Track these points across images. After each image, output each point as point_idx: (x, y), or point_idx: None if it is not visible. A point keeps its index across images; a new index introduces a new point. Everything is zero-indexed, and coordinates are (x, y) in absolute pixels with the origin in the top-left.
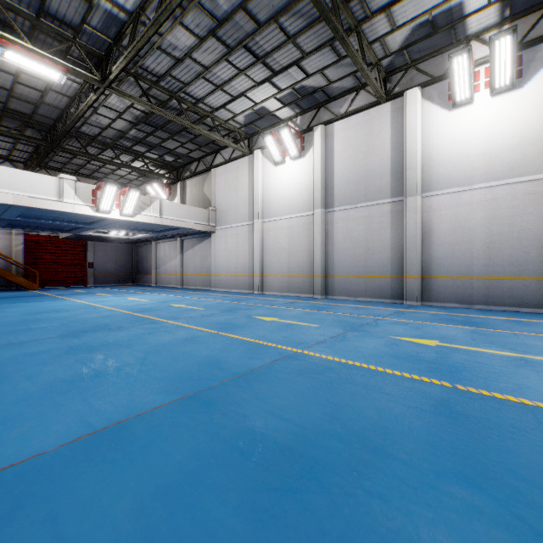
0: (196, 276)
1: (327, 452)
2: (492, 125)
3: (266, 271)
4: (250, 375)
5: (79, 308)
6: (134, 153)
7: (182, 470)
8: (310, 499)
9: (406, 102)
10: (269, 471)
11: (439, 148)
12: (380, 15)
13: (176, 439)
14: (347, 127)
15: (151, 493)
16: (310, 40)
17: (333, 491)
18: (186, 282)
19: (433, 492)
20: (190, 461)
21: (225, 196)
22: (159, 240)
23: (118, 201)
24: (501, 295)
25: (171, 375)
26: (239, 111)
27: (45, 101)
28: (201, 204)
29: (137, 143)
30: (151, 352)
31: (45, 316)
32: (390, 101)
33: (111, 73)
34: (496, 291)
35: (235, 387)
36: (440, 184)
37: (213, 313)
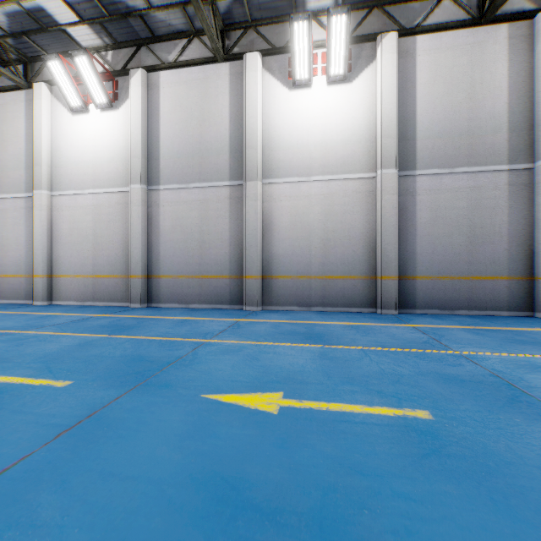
0: None
1: None
2: (328, 116)
3: (58, 271)
4: None
5: None
6: None
7: None
8: None
9: (246, 66)
10: None
11: (280, 130)
12: None
13: None
14: (177, 81)
15: None
16: None
17: None
18: None
19: None
20: None
21: None
22: None
23: None
24: (335, 296)
25: None
26: None
27: None
28: None
29: None
30: None
31: None
32: (229, 61)
33: None
34: (331, 291)
35: None
36: (281, 171)
37: None
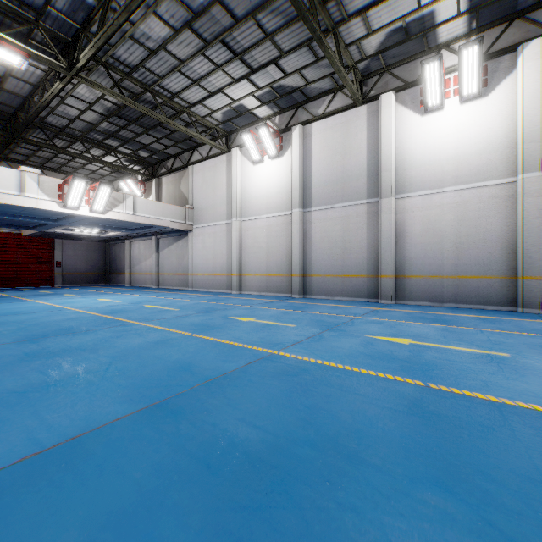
0: (172, 275)
1: (300, 461)
2: (461, 131)
3: (245, 271)
4: (223, 379)
5: (42, 310)
6: (106, 148)
7: (140, 491)
8: (280, 516)
9: (381, 105)
10: (237, 486)
11: (412, 152)
12: (356, 18)
13: (136, 455)
14: (325, 128)
15: (102, 520)
16: (288, 39)
17: (304, 505)
18: (162, 281)
19: (407, 500)
20: (150, 480)
21: (202, 194)
22: (134, 238)
23: (87, 197)
24: (468, 294)
25: (138, 382)
26: (217, 108)
27: (5, 87)
28: (178, 202)
29: (108, 137)
30: (118, 357)
31: (2, 319)
32: (366, 104)
33: (79, 61)
34: (465, 290)
35: (206, 393)
36: (413, 186)
37: (188, 314)
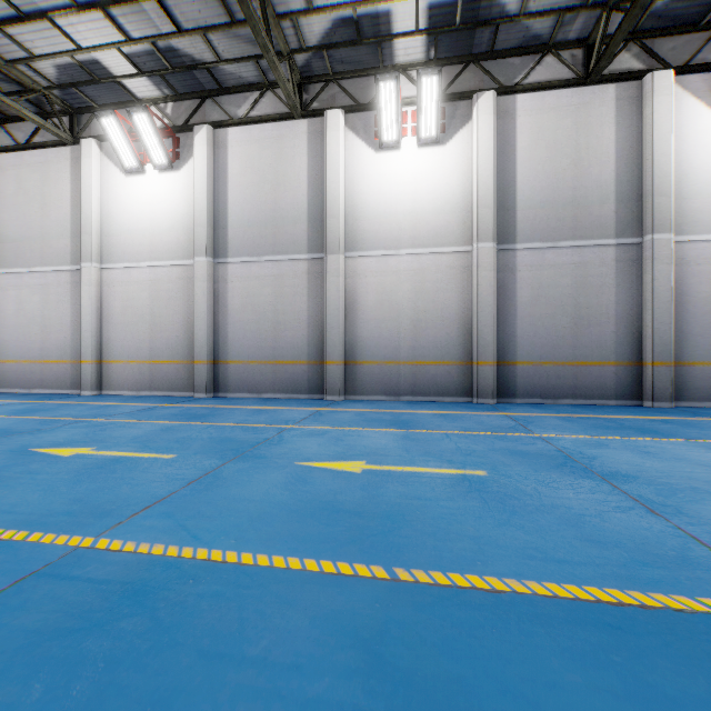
0: None
1: None
2: (419, 181)
3: (109, 355)
4: None
5: None
6: None
7: None
8: None
9: (327, 125)
10: None
11: (365, 197)
12: None
13: None
14: (248, 140)
15: None
16: None
17: None
18: None
19: None
20: None
21: (17, 212)
22: None
23: None
24: (427, 383)
25: None
26: (42, 51)
27: None
28: None
29: None
30: None
31: None
32: (307, 118)
33: None
34: (423, 378)
35: None
36: (366, 243)
37: None
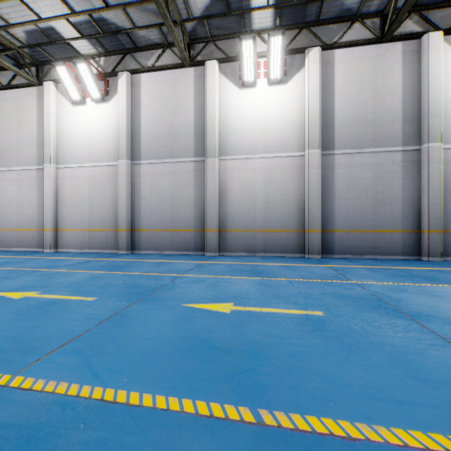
0: None
1: None
2: (268, 109)
3: (62, 225)
4: None
5: None
6: None
7: None
8: None
9: (207, 71)
10: None
11: (233, 119)
12: None
13: None
14: (154, 81)
15: None
16: None
17: None
18: None
19: None
20: None
21: (2, 130)
22: None
23: None
24: (274, 244)
25: None
26: (16, 21)
27: None
28: None
29: None
30: None
31: None
32: (194, 67)
33: None
34: (271, 241)
35: None
36: (233, 150)
37: None
